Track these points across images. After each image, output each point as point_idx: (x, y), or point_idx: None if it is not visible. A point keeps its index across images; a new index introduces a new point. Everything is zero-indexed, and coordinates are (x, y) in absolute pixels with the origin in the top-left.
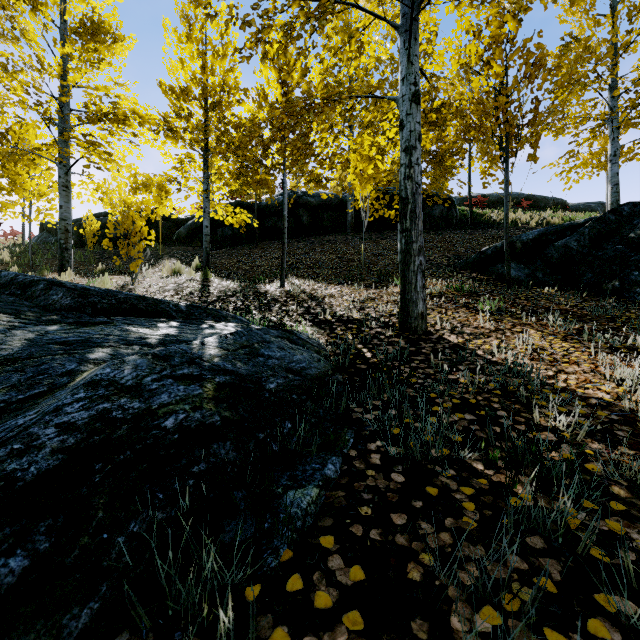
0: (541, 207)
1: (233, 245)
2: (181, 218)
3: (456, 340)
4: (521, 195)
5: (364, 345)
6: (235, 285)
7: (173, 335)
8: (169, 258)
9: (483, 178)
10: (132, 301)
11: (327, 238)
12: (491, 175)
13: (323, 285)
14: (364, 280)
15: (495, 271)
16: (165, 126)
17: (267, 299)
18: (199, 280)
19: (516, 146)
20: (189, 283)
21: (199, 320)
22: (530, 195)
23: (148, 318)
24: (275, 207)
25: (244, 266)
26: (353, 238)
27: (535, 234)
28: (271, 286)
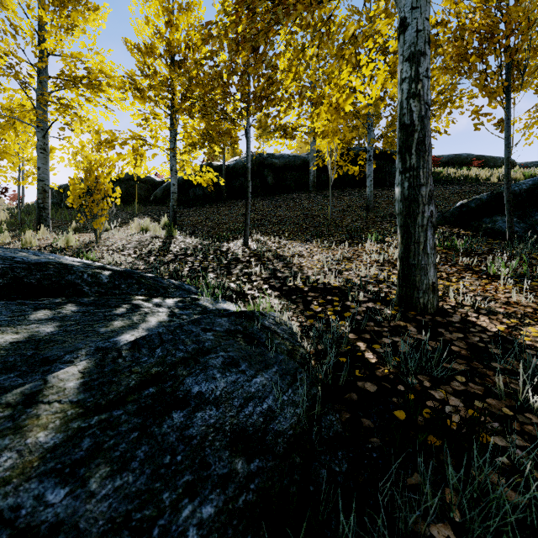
0: (490, 166)
1: (203, 204)
2: (158, 181)
3: (493, 326)
4: (470, 155)
5: (357, 334)
6: (197, 242)
7: (36, 341)
8: (142, 216)
9: (474, 119)
10: (16, 272)
11: (291, 196)
12: (485, 114)
13: (289, 242)
14: (333, 236)
15: (482, 226)
16: (131, 84)
17: (228, 259)
18: (163, 237)
19: (522, 76)
20: (151, 240)
21: (124, 295)
22: (479, 155)
23: (33, 299)
24: (242, 168)
25: (210, 223)
26: (316, 196)
27: (529, 183)
28: (234, 243)
